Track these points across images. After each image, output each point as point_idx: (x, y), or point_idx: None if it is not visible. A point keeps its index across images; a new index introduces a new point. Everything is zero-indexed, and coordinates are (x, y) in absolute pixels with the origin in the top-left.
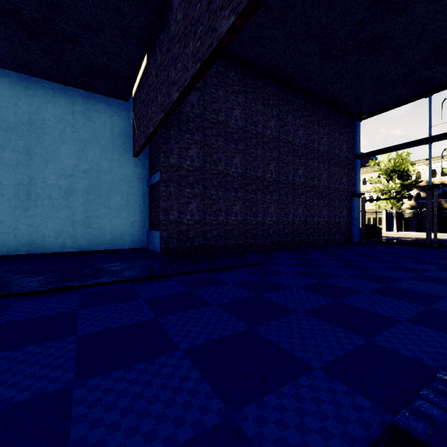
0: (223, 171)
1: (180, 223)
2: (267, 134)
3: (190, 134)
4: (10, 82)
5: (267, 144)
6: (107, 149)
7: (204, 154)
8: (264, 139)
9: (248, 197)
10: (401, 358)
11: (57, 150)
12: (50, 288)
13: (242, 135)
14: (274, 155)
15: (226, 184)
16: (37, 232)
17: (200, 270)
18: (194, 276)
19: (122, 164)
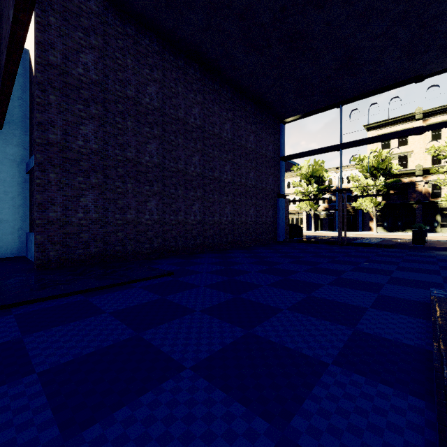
0: (133, 158)
1: (66, 222)
2: (190, 122)
3: (83, 105)
4: None
5: (190, 133)
6: None
7: (105, 133)
8: (186, 127)
9: (167, 192)
10: None
11: None
12: None
13: (159, 118)
14: (198, 146)
15: (137, 174)
16: None
17: (74, 291)
18: (57, 302)
19: None
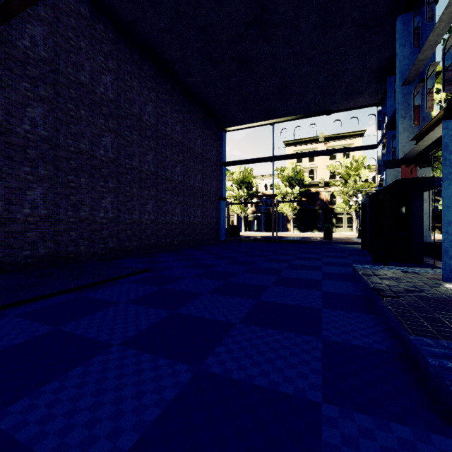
0: (87, 151)
1: (10, 219)
2: (144, 119)
3: (30, 83)
4: None
5: (144, 130)
6: None
7: (56, 120)
8: (141, 123)
9: (122, 189)
10: (361, 350)
11: None
12: None
13: (114, 110)
14: (152, 145)
15: (92, 168)
16: None
17: (62, 290)
18: (52, 301)
19: None
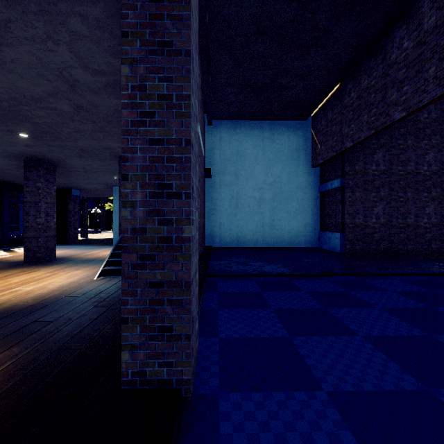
0: (413, 171)
1: (365, 226)
2: None
3: (375, 139)
4: (227, 127)
5: None
6: (286, 163)
7: (390, 156)
8: None
9: None
10: None
11: (253, 170)
12: (301, 273)
13: (437, 127)
14: None
15: (416, 184)
16: (241, 231)
17: (415, 273)
18: (413, 278)
19: (297, 174)
